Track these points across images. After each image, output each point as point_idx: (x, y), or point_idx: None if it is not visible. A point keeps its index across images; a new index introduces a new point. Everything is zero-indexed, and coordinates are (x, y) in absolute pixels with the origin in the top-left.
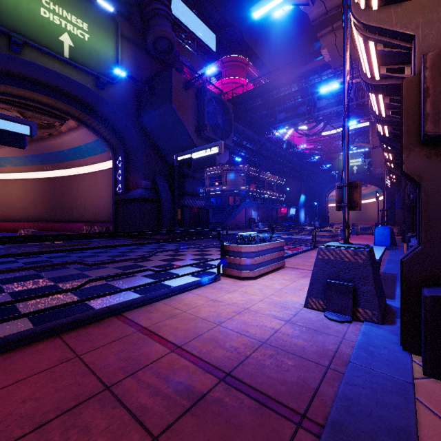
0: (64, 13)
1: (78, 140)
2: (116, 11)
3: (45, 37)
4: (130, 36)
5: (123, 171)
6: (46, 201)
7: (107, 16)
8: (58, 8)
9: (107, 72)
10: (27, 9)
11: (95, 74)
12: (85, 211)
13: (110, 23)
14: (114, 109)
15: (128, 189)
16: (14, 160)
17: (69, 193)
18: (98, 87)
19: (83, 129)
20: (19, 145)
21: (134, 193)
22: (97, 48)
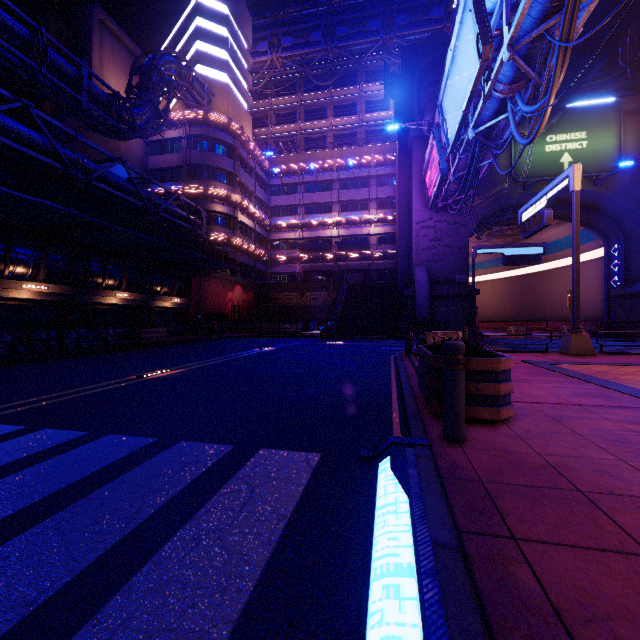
0: (563, 137)
1: (558, 234)
2: (619, 97)
3: (548, 168)
4: (635, 107)
5: (622, 261)
6: (514, 300)
7: (607, 108)
8: (559, 136)
9: (606, 166)
10: (536, 154)
11: (593, 175)
12: (562, 308)
13: (610, 113)
14: (613, 198)
15: (629, 282)
16: (485, 264)
17: (541, 290)
18: (595, 185)
19: (567, 224)
20: (536, 263)
21: (639, 286)
22: (595, 148)
